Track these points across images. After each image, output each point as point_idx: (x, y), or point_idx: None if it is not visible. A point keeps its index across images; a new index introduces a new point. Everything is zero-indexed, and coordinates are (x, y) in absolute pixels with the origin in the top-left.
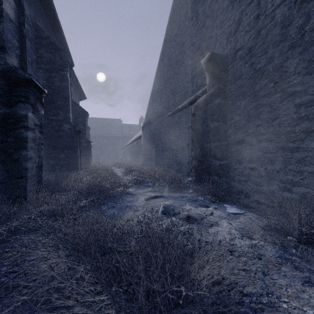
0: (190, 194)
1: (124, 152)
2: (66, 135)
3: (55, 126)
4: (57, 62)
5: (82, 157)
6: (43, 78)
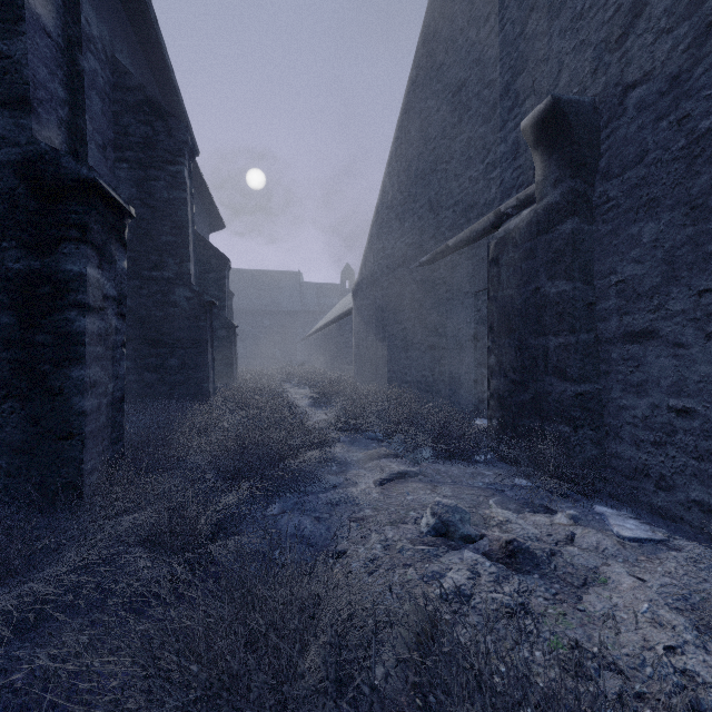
0: (488, 465)
1: (308, 347)
2: (181, 314)
3: (156, 293)
4: (162, 144)
5: (216, 362)
6: (131, 182)
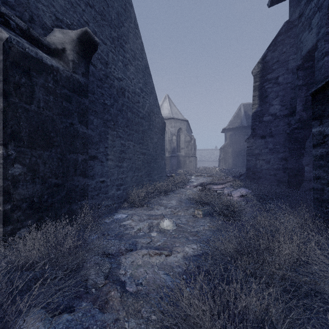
0: None
1: None
2: None
3: None
4: None
5: None
6: None
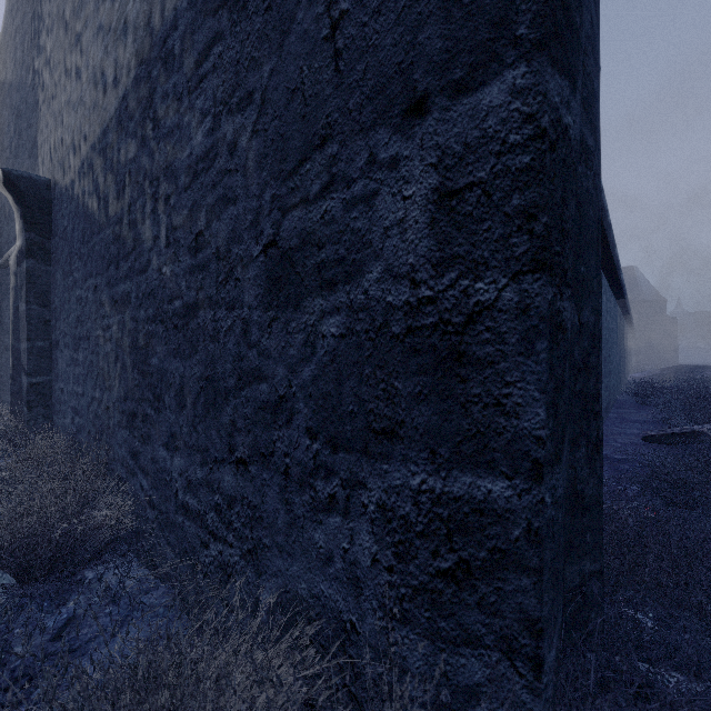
0: None
1: None
2: None
3: None
4: None
5: None
6: None
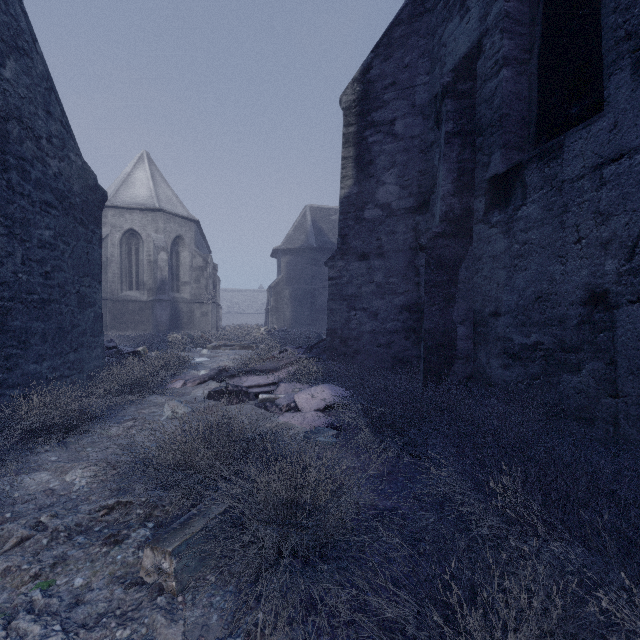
0: None
1: None
2: None
3: None
4: None
5: None
6: None
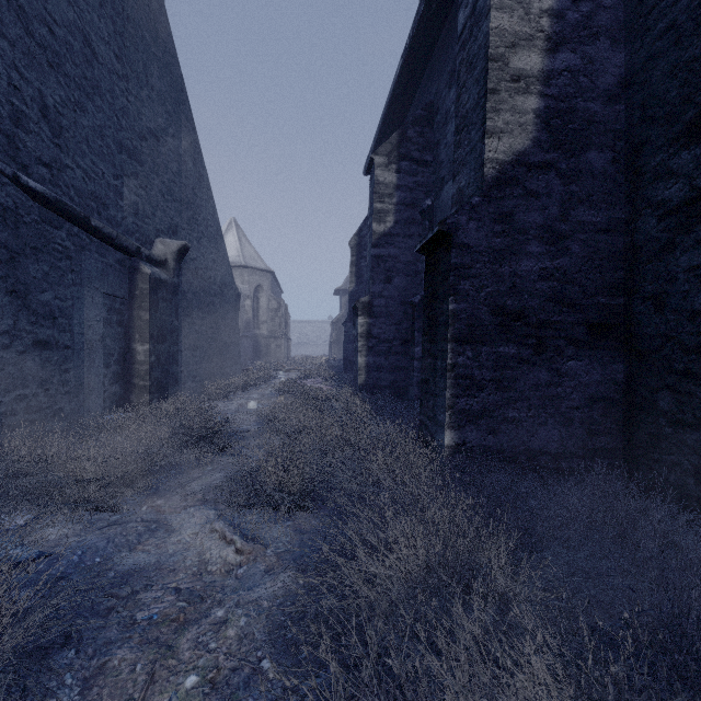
0: None
1: None
2: None
3: None
4: None
5: None
6: None
